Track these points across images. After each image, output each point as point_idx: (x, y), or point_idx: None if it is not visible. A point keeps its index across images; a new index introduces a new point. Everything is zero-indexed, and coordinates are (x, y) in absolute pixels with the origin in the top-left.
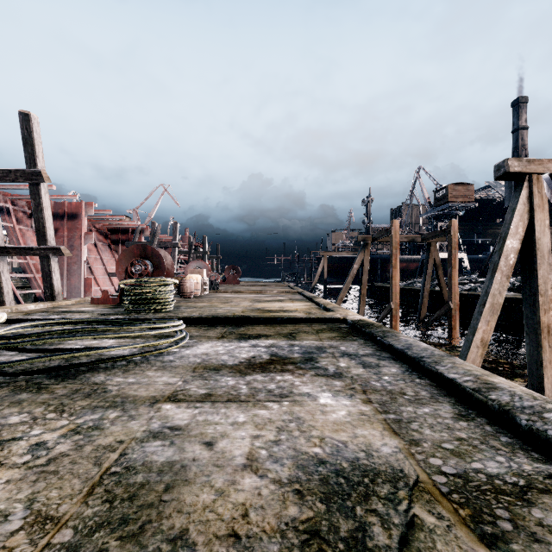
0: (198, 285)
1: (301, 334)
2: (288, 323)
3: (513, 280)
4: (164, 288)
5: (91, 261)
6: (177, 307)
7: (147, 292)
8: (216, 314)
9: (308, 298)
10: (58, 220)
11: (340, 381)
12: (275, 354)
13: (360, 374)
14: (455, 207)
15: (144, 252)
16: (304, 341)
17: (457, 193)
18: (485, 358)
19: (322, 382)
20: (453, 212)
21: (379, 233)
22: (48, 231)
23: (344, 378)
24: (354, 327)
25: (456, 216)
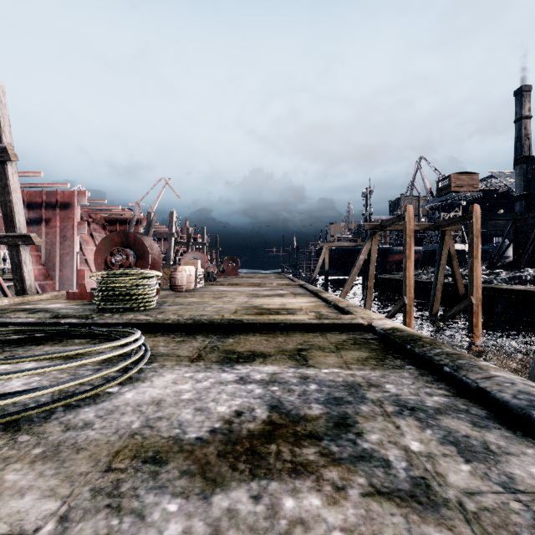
0: (191, 277)
1: (314, 352)
2: (293, 331)
3: (533, 272)
4: (142, 282)
5: (87, 252)
6: (160, 304)
7: (121, 287)
8: (199, 316)
9: (312, 293)
10: (50, 209)
11: (443, 530)
12: (278, 403)
13: (475, 491)
14: (459, 197)
15: (126, 240)
16: (322, 368)
17: (461, 183)
18: (522, 364)
19: (398, 534)
20: (456, 202)
21: (390, 220)
22: (17, 216)
23: (445, 509)
24: (388, 339)
25: (459, 206)
